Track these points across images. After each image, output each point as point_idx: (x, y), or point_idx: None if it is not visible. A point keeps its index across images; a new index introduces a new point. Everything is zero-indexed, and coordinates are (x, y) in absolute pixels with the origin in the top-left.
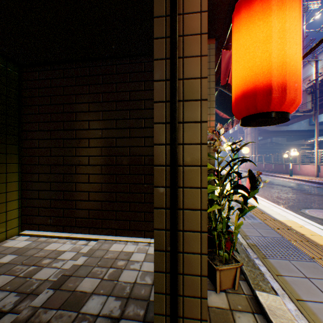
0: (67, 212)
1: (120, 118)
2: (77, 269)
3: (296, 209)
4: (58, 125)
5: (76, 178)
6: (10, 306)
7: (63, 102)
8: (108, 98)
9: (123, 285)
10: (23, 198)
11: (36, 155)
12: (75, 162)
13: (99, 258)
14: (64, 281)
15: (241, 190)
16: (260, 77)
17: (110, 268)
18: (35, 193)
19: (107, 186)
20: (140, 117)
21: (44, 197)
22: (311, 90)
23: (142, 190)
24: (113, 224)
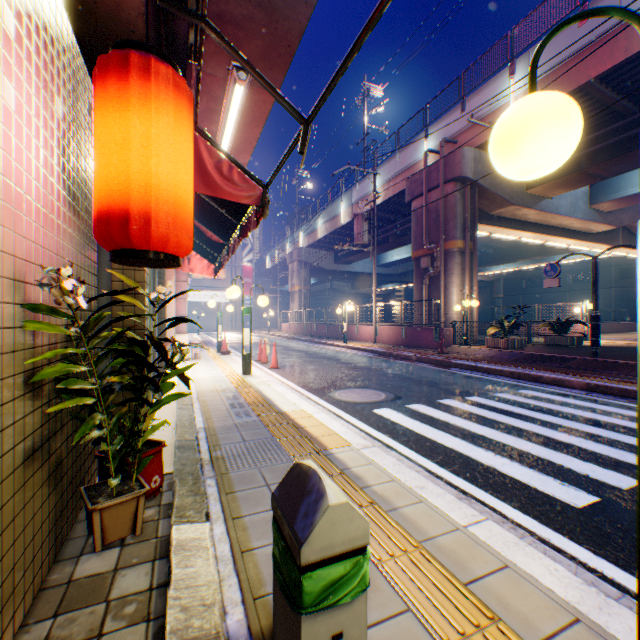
0: None
1: None
2: None
3: (326, 393)
4: None
5: None
6: None
7: None
8: None
9: None
10: None
11: None
12: None
13: None
14: None
15: (259, 371)
16: (118, 196)
17: None
18: None
19: None
20: None
21: None
22: (369, 216)
23: None
24: None
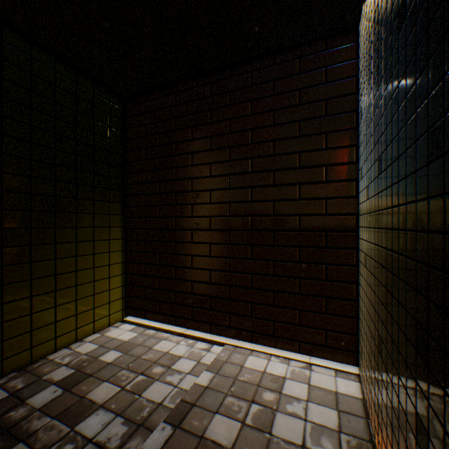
0: (181, 297)
1: (257, 155)
2: (201, 394)
3: None
4: (169, 173)
5: (192, 249)
6: (116, 442)
7: (175, 140)
8: (239, 125)
9: (282, 447)
10: (127, 272)
11: (141, 216)
12: (191, 225)
13: (230, 378)
14: (185, 414)
15: None
16: None
17: (251, 402)
18: (141, 267)
19: (237, 263)
20: (291, 151)
21: (151, 273)
22: None
23: (294, 272)
24: (247, 324)
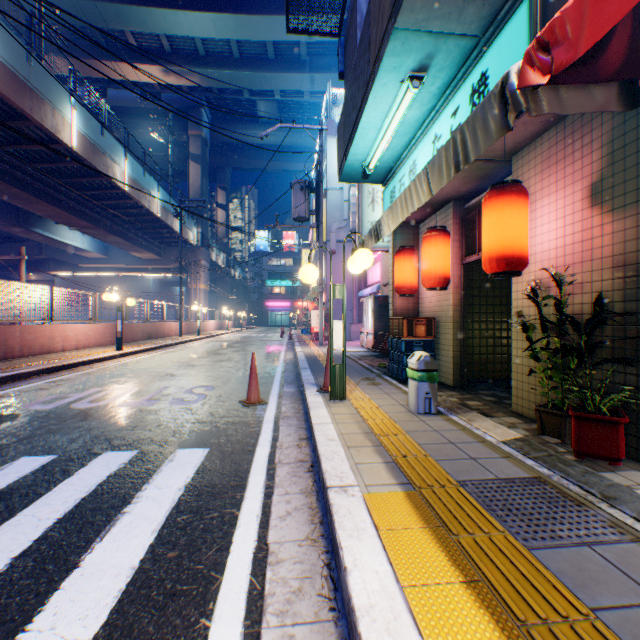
0: None
1: None
2: None
3: None
4: None
5: None
6: None
7: None
8: None
9: None
10: None
11: None
12: None
13: None
14: None
15: None
16: None
17: None
18: None
19: None
20: None
21: None
22: None
23: None
24: None
